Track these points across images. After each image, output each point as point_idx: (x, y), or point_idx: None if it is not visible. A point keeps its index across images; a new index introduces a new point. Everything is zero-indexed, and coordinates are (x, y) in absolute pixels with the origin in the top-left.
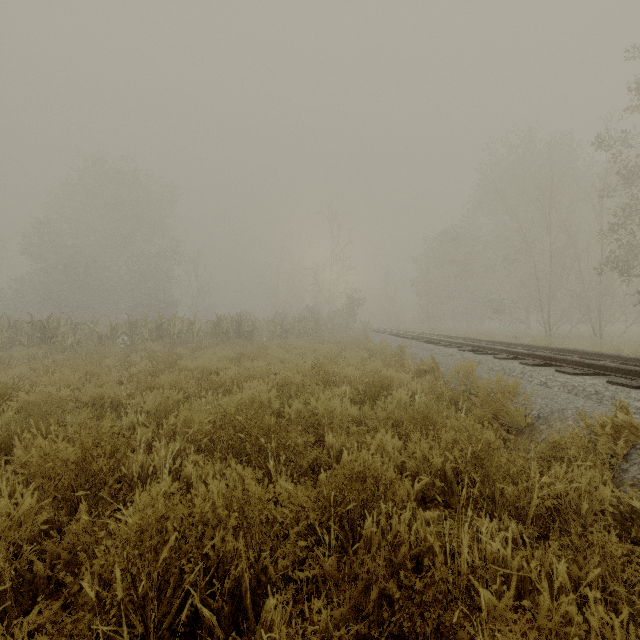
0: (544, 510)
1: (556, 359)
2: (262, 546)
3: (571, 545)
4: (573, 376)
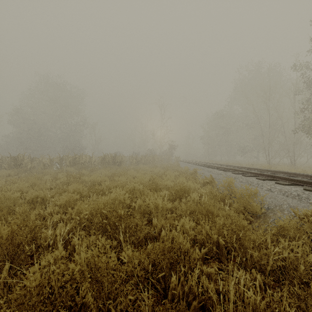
0: (276, 267)
1: (275, 176)
2: (109, 295)
3: (294, 291)
4: (284, 186)
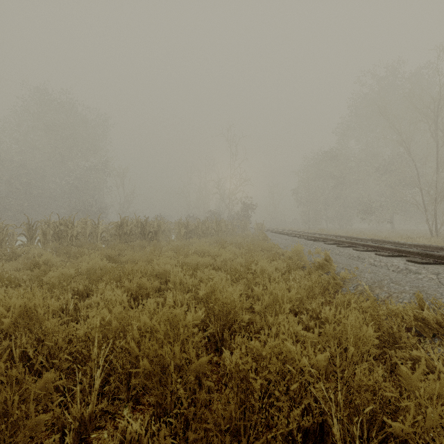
0: None
1: None
2: None
3: None
4: None
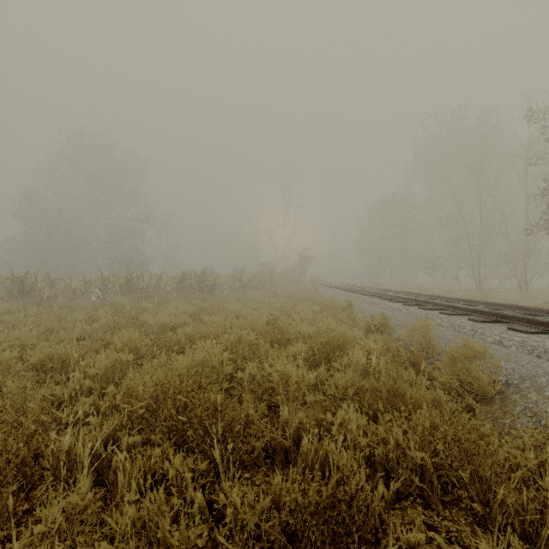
0: None
1: (505, 316)
2: None
3: None
4: (529, 335)
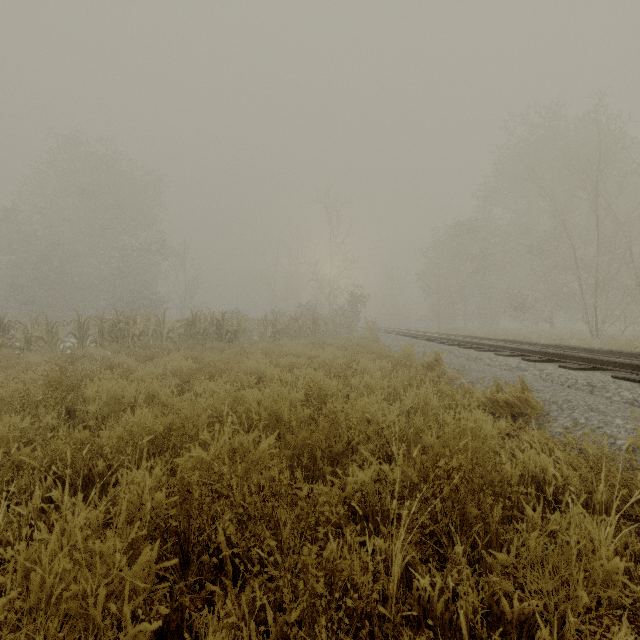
0: None
1: None
2: None
3: None
4: None
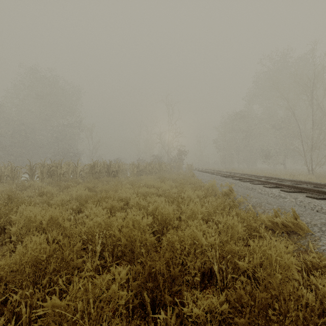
0: None
1: None
2: None
3: None
4: None
